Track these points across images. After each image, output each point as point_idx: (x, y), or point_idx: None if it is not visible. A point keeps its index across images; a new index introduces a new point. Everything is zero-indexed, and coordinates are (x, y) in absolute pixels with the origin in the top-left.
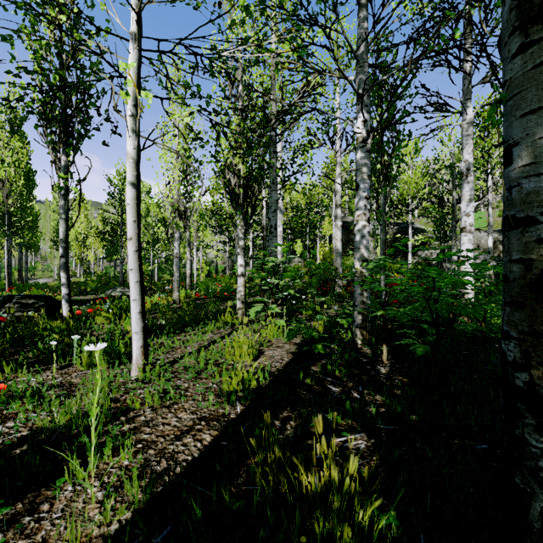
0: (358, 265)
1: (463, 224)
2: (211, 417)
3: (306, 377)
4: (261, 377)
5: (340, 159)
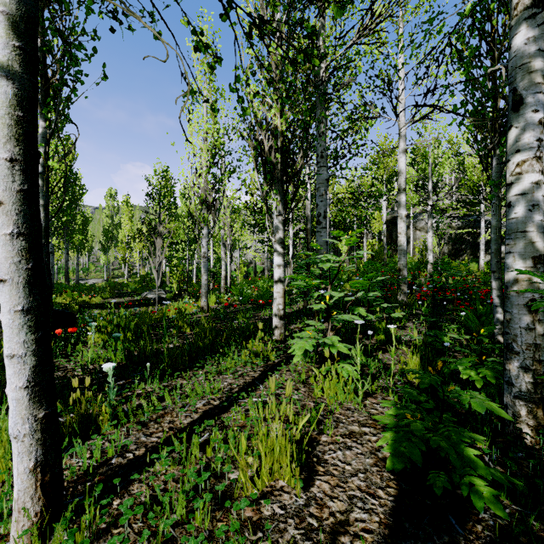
0: (521, 268)
1: None
2: None
3: None
4: None
5: (405, 131)
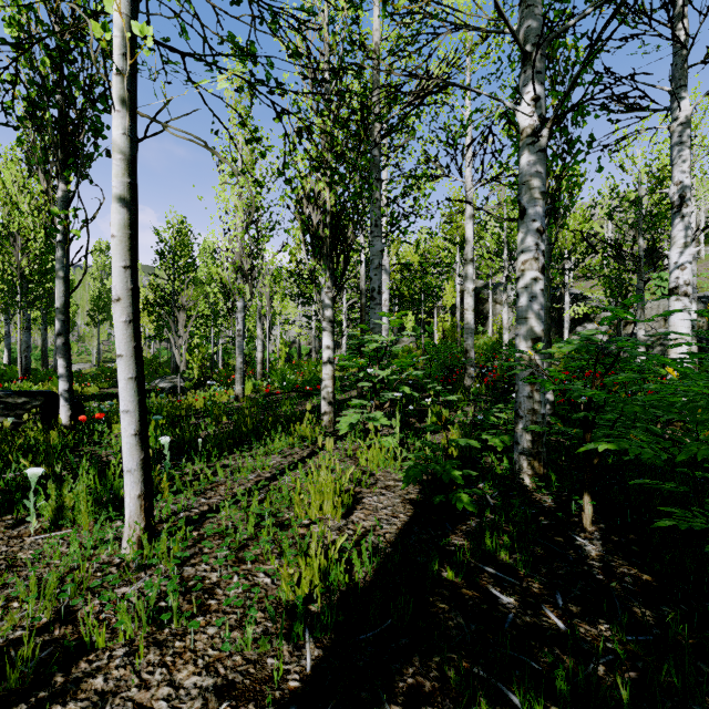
0: (524, 348)
1: (674, 282)
2: (246, 684)
3: (444, 562)
4: (357, 566)
5: (472, 193)
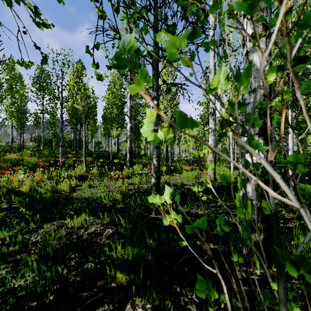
0: None
1: None
2: None
3: None
4: None
5: None
